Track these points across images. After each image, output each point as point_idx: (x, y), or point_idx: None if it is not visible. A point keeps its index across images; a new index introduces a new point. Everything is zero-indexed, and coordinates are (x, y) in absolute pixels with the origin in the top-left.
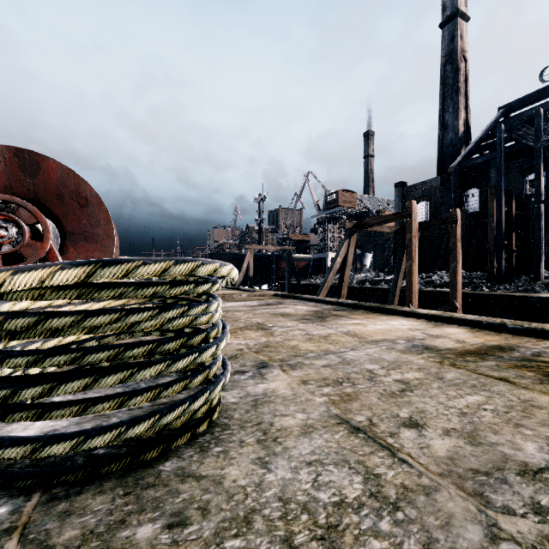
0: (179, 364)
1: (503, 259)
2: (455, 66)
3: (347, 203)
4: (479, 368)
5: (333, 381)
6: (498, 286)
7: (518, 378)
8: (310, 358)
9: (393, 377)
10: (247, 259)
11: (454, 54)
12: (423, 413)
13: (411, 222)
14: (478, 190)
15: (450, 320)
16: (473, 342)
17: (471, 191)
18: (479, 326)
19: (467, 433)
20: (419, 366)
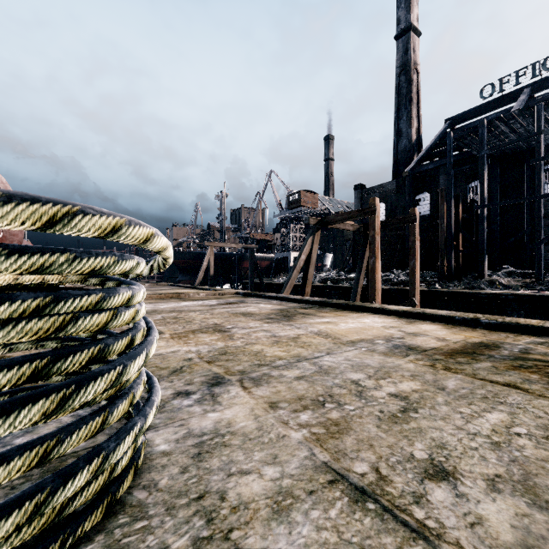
0: (20, 416)
1: (452, 258)
2: (409, 77)
3: (309, 204)
4: (478, 371)
5: (311, 401)
6: (449, 284)
7: (527, 383)
8: (278, 367)
9: (386, 390)
10: (207, 257)
11: (407, 65)
12: (445, 449)
13: (374, 219)
14: (429, 195)
15: (422, 316)
16: (455, 340)
17: (423, 195)
18: (453, 322)
19: (520, 483)
20: (410, 373)
